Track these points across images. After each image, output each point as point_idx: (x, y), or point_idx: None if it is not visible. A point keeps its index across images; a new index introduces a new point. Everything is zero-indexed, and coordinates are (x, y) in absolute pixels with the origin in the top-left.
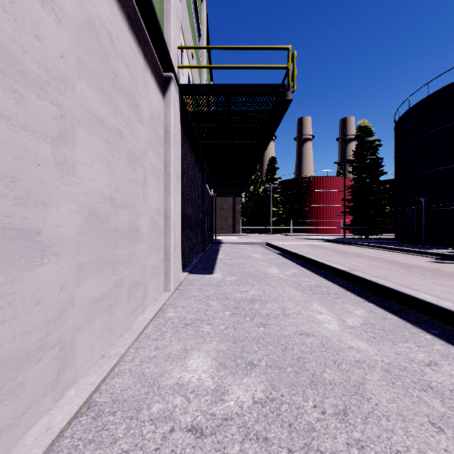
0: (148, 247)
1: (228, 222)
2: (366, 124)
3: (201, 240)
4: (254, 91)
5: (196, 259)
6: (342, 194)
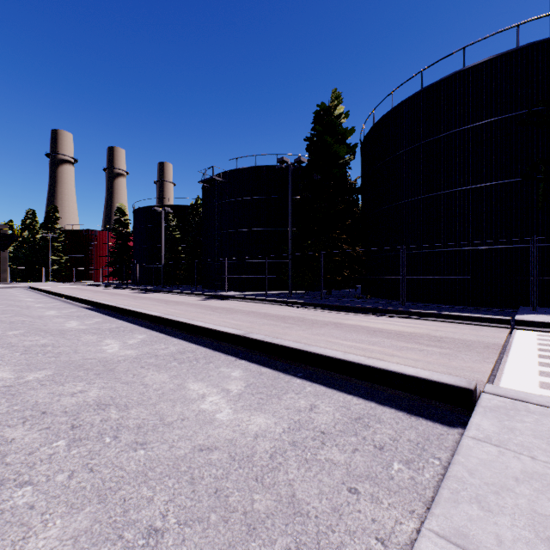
0: None
1: None
2: (123, 207)
3: None
4: (3, 235)
5: None
6: None
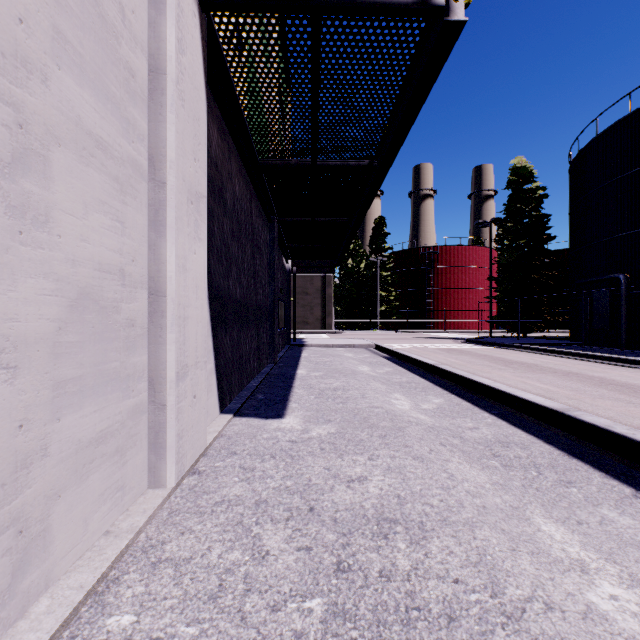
0: (55, 387)
1: (314, 313)
2: (524, 164)
3: (269, 343)
4: (376, 4)
5: (257, 380)
6: (482, 272)
